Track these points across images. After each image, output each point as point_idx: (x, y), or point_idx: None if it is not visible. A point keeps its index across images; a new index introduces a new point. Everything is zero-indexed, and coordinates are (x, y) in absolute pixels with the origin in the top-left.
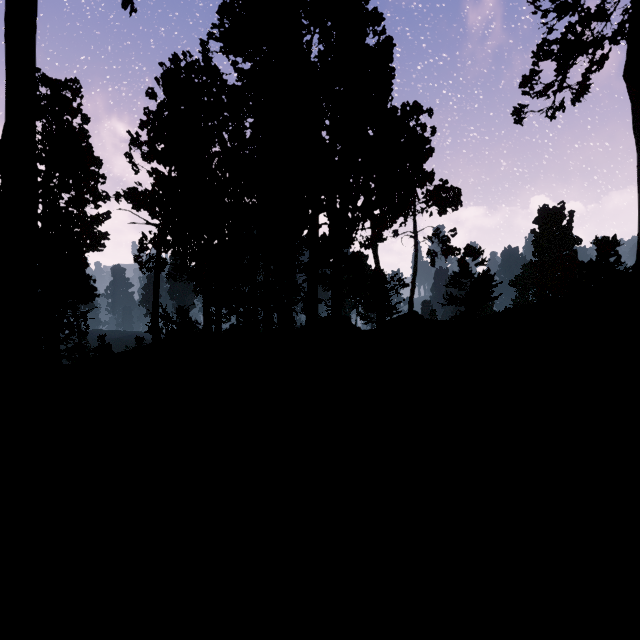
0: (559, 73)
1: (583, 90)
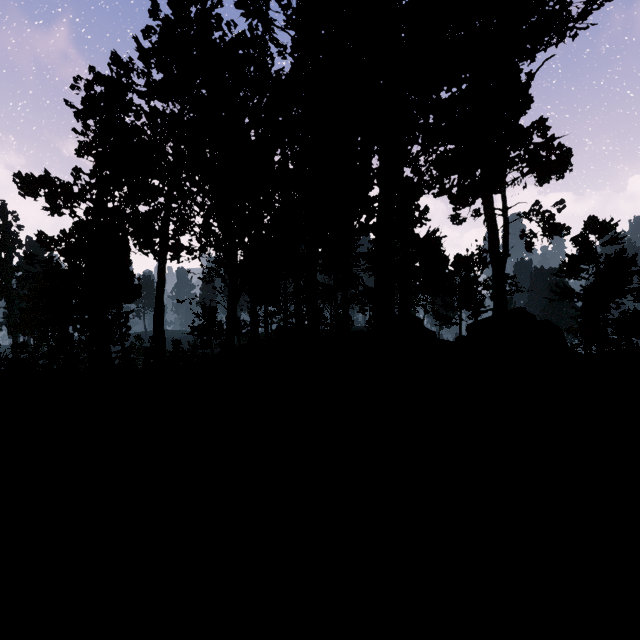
0: None
1: None
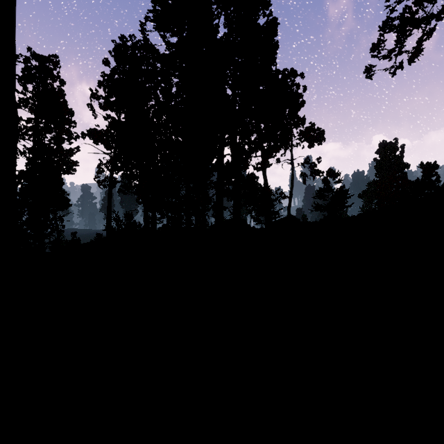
0: (398, 42)
1: (417, 53)
